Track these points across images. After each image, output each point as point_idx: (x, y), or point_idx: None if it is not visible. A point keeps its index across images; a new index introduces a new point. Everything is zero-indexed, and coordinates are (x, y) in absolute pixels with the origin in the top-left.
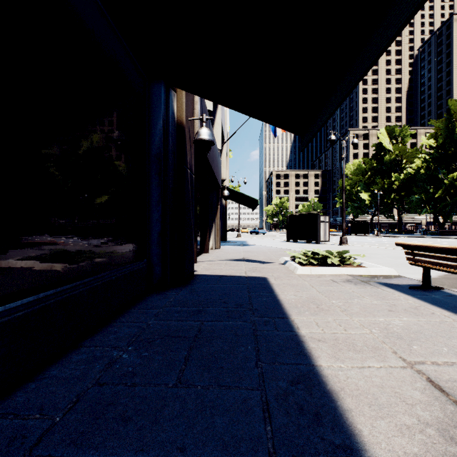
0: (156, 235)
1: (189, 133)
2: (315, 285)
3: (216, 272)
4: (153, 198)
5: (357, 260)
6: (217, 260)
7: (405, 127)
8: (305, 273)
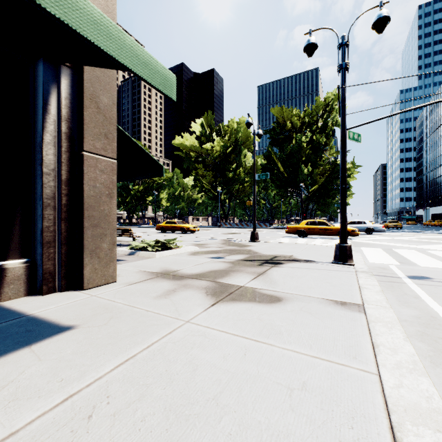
0: None
1: None
2: None
3: None
4: None
5: None
6: None
7: None
8: None
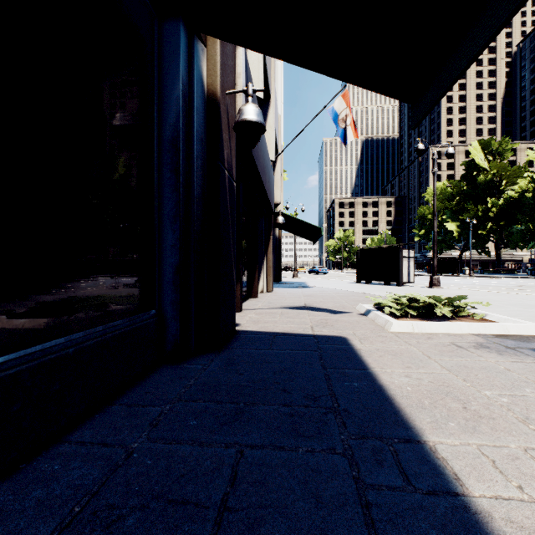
0: (170, 271)
1: (227, 115)
2: (433, 355)
3: (267, 327)
4: (166, 211)
5: (475, 311)
6: (269, 308)
7: (505, 139)
8: (404, 330)
